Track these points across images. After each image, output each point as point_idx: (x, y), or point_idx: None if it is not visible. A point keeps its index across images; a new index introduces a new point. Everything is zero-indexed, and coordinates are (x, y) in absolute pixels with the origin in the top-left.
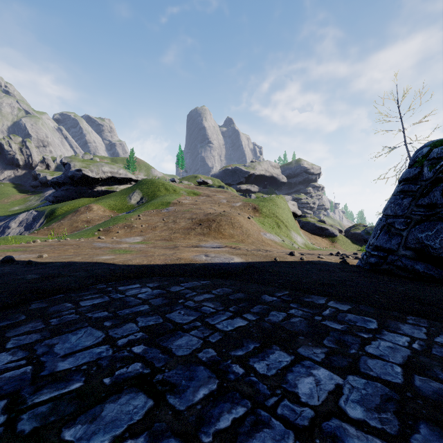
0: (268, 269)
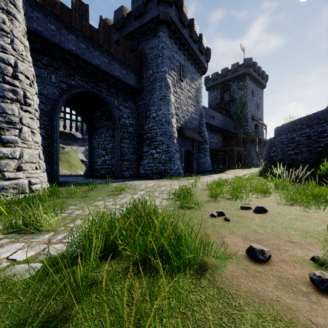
0: (62, 175)
